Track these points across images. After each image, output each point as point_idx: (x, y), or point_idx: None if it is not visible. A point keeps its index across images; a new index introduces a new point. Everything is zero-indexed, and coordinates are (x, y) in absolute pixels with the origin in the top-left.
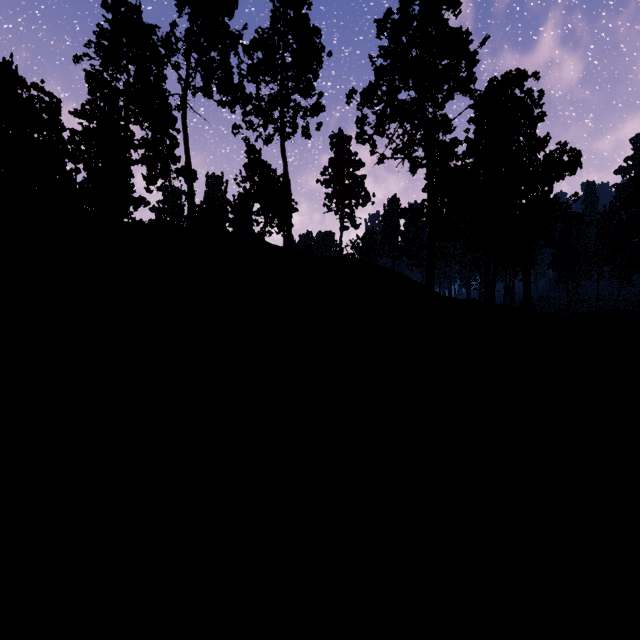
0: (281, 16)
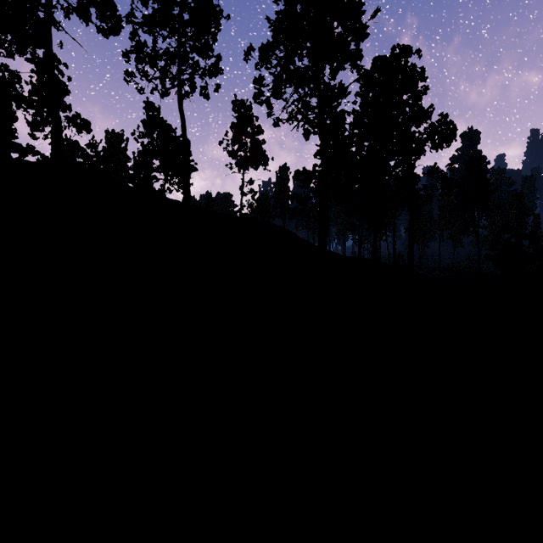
0: None
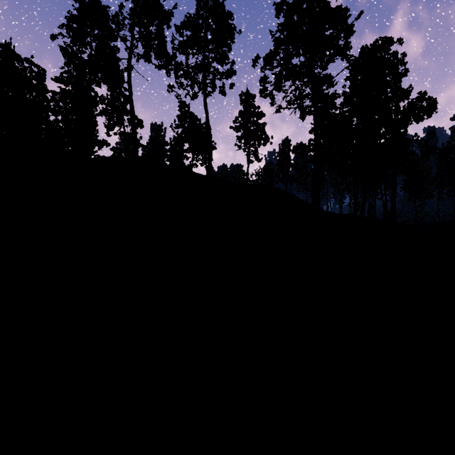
0: (204, 4)
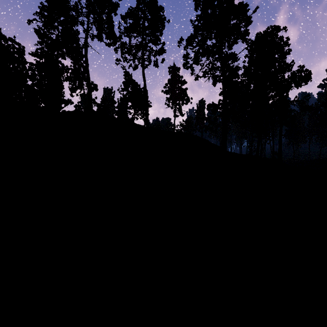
0: (142, 0)
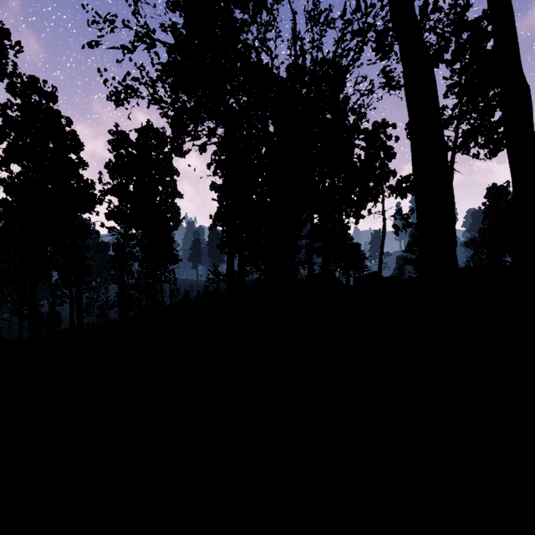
0: None
